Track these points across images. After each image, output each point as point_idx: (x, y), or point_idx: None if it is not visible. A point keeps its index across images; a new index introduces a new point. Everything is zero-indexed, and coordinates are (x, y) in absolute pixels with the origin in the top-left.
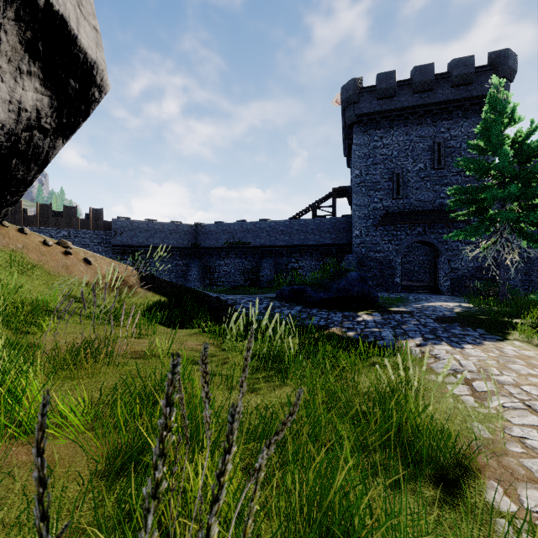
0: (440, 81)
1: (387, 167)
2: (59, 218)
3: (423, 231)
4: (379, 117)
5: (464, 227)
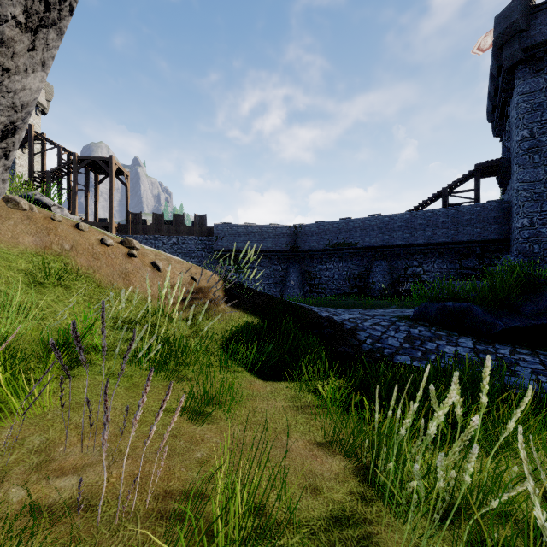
0: None
1: None
2: (169, 227)
3: None
4: None
5: None
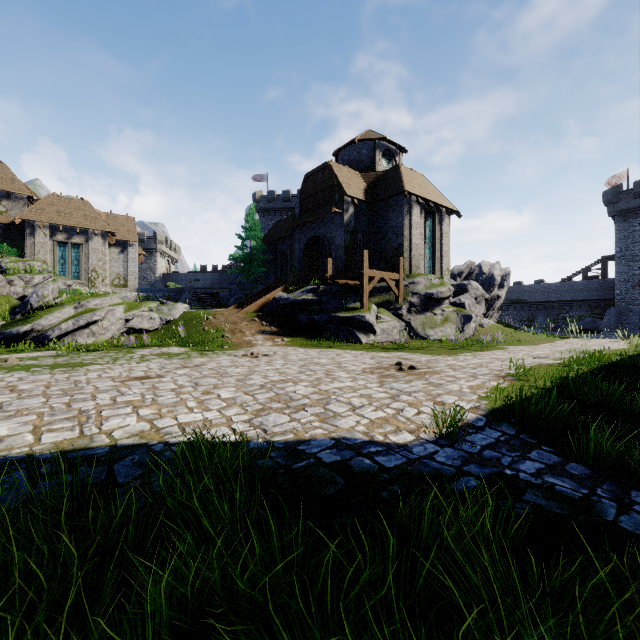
0: None
1: None
2: None
3: None
4: (636, 210)
5: None
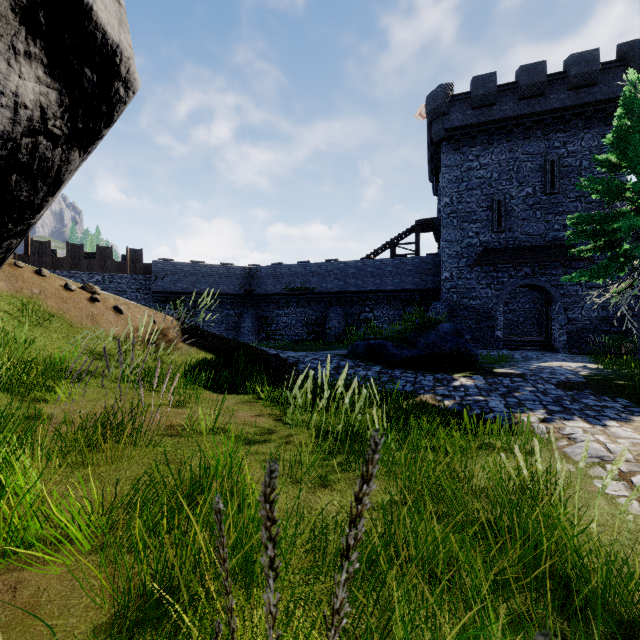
0: (554, 82)
1: (486, 193)
2: (92, 261)
3: (531, 272)
4: (475, 131)
5: (585, 267)
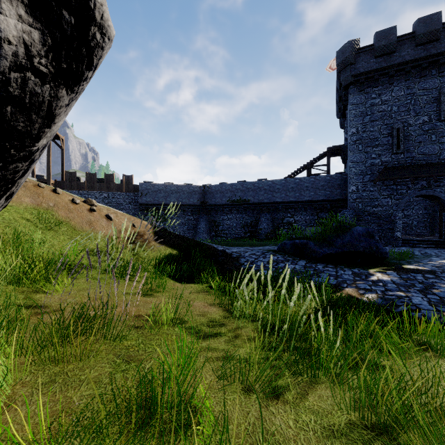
0: None
1: (386, 123)
2: (101, 184)
3: (427, 185)
4: (377, 74)
5: None
